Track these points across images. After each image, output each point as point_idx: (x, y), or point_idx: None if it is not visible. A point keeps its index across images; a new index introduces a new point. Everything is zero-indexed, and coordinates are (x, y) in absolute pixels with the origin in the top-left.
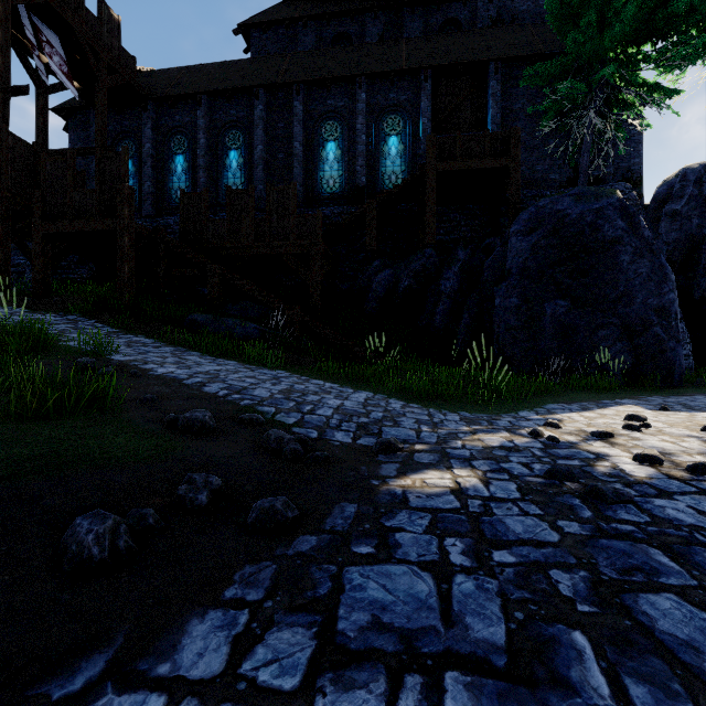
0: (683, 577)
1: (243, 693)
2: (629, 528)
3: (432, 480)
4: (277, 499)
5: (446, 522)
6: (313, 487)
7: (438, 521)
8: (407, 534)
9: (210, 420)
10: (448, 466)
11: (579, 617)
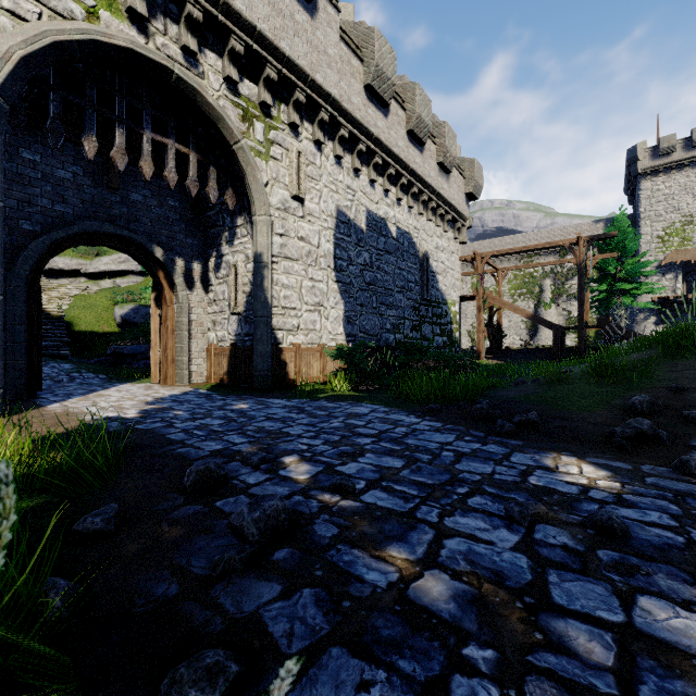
0: (406, 475)
1: (413, 425)
2: (459, 490)
3: (574, 468)
4: (504, 422)
5: (489, 453)
6: (552, 440)
7: (491, 453)
8: (478, 445)
9: (638, 404)
10: (633, 484)
11: (404, 451)
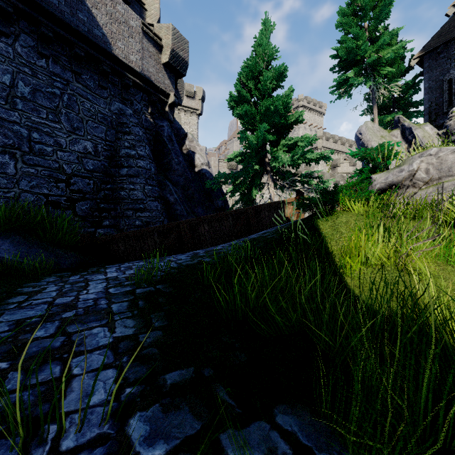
0: None
1: None
2: None
3: None
4: None
5: None
6: None
7: None
8: None
9: None
10: None
11: None
